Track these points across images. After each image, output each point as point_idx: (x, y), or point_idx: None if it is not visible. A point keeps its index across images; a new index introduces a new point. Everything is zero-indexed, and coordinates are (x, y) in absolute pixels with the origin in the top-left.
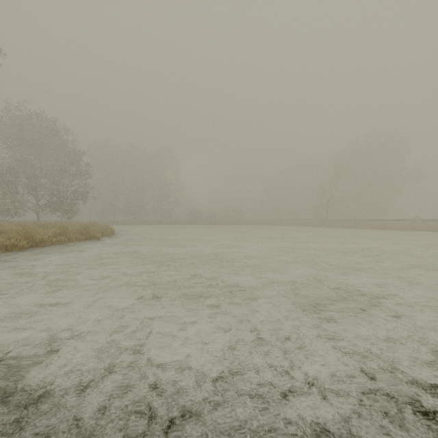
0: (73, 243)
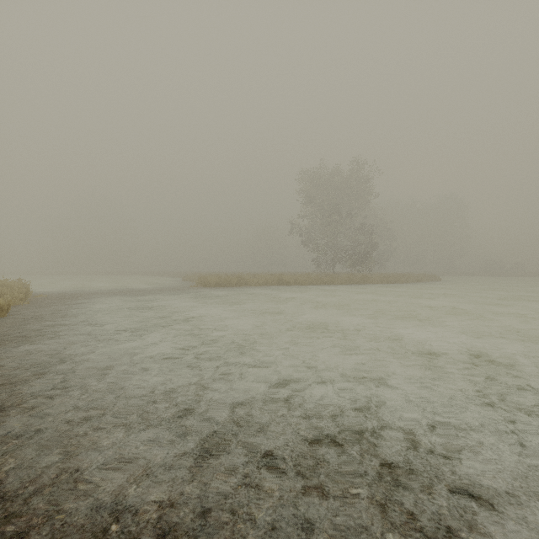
0: (432, 282)
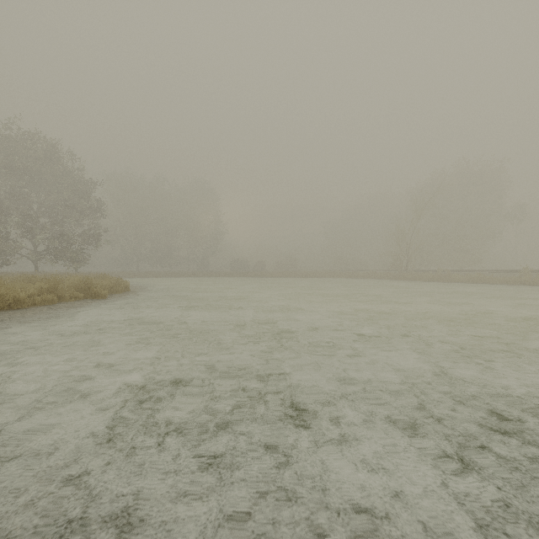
0: (65, 303)
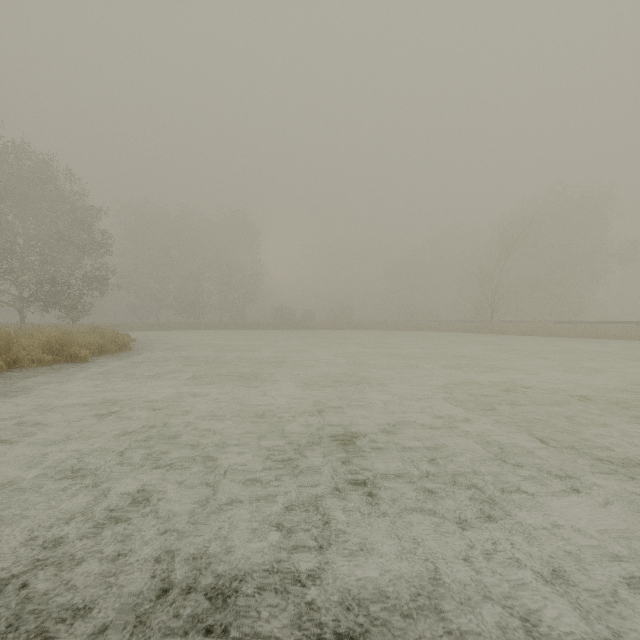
0: (18, 371)
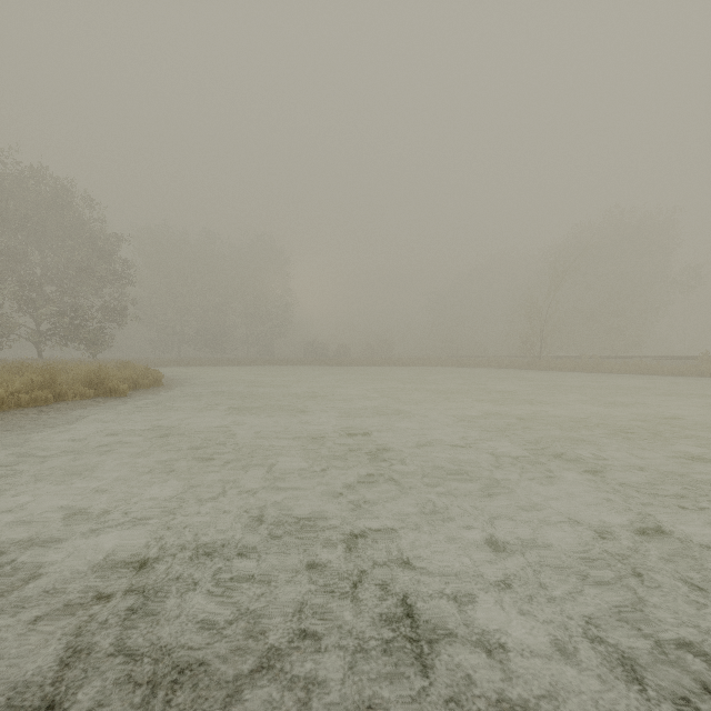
0: (65, 404)
